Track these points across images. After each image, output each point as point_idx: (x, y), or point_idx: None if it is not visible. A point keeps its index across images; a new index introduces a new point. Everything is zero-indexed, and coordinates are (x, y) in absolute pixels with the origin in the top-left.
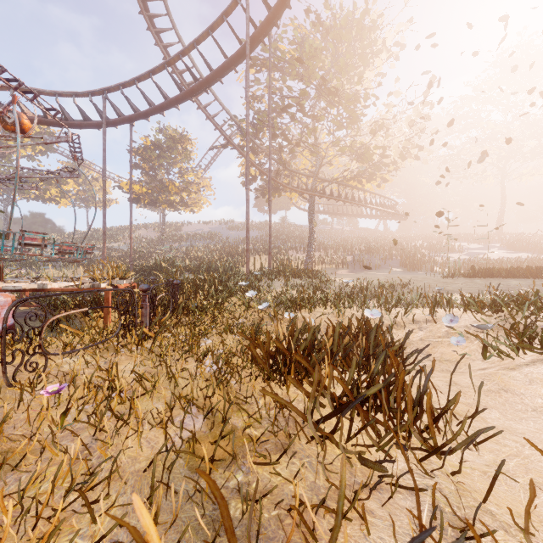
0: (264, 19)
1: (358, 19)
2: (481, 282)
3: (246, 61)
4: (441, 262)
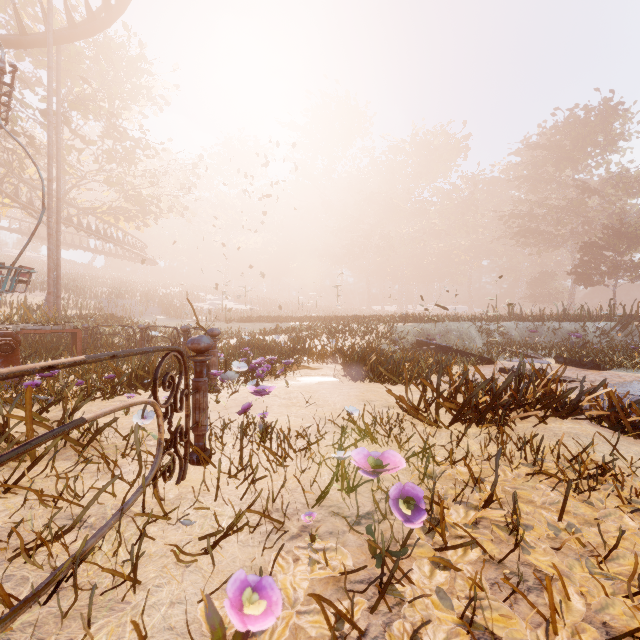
0: (66, 32)
1: (133, 57)
2: (250, 325)
3: (49, 73)
4: (199, 311)
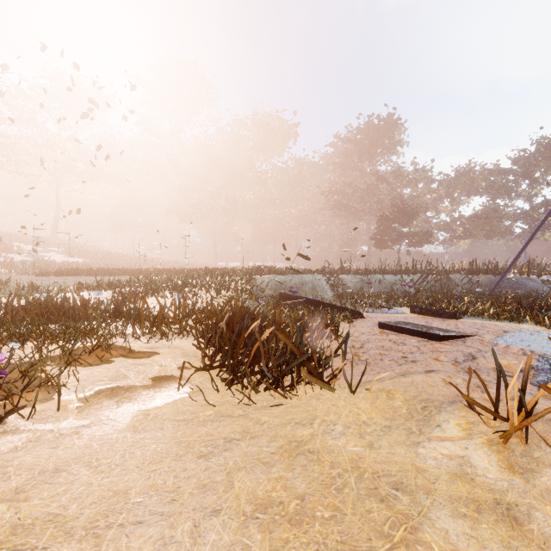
0: None
1: None
2: (73, 278)
3: None
4: (7, 262)
